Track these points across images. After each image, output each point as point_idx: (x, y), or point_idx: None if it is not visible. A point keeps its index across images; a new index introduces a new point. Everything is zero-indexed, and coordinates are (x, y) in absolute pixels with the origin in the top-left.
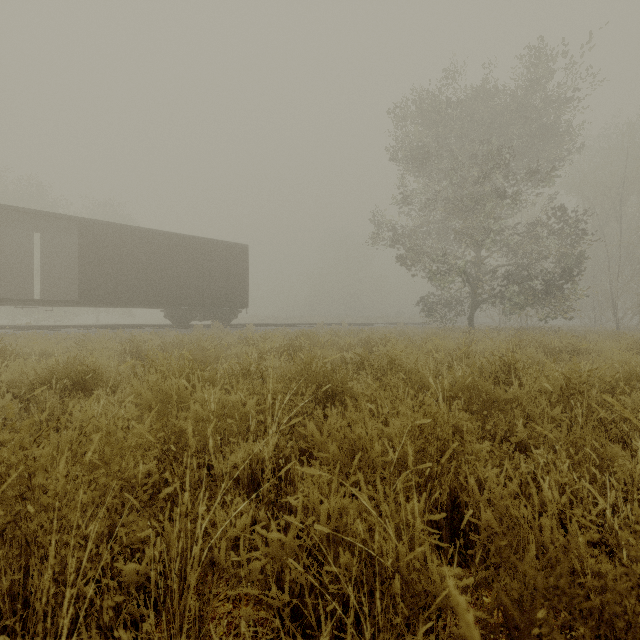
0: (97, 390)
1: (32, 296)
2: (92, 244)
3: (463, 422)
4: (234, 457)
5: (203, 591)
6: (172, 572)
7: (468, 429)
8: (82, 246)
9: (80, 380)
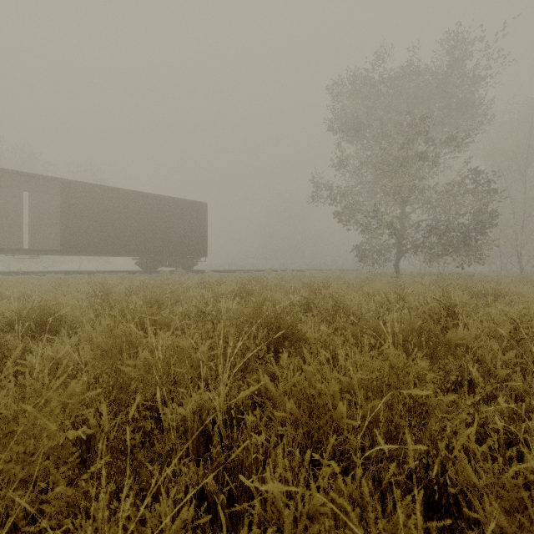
0: (61, 331)
1: (22, 246)
2: (73, 201)
3: (426, 372)
4: (183, 409)
5: None
6: None
7: (430, 379)
8: (64, 203)
9: (44, 322)
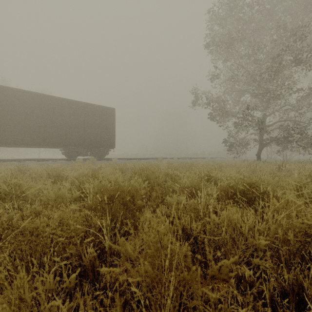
0: None
1: None
2: (2, 103)
3: None
4: None
5: None
6: None
7: None
8: None
9: None
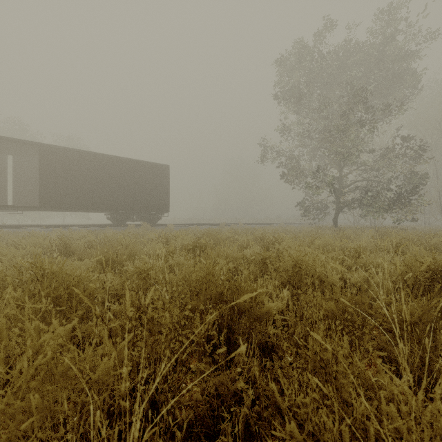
0: None
1: (6, 203)
2: (49, 163)
3: None
4: None
5: None
6: None
7: None
8: (42, 165)
9: None
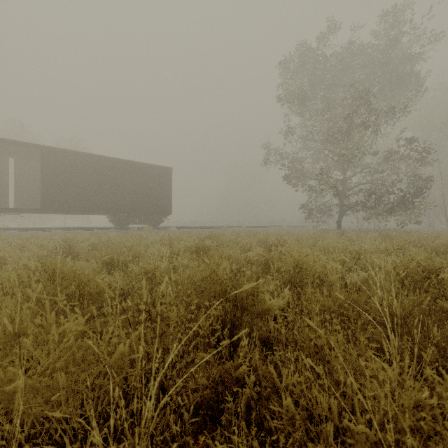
0: None
1: (8, 205)
2: (51, 166)
3: None
4: None
5: None
6: None
7: None
8: (44, 167)
9: None
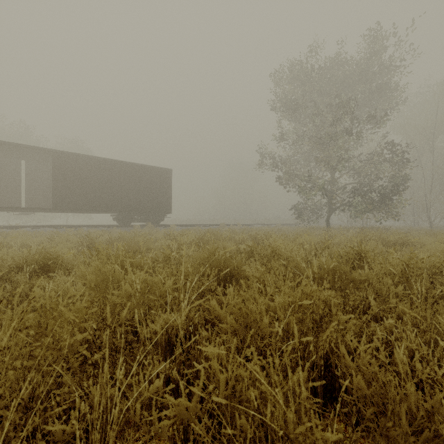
0: (58, 272)
1: (20, 205)
2: (62, 168)
3: (331, 298)
4: (154, 325)
5: (122, 443)
6: (93, 432)
7: (335, 304)
8: (55, 170)
9: (45, 265)
